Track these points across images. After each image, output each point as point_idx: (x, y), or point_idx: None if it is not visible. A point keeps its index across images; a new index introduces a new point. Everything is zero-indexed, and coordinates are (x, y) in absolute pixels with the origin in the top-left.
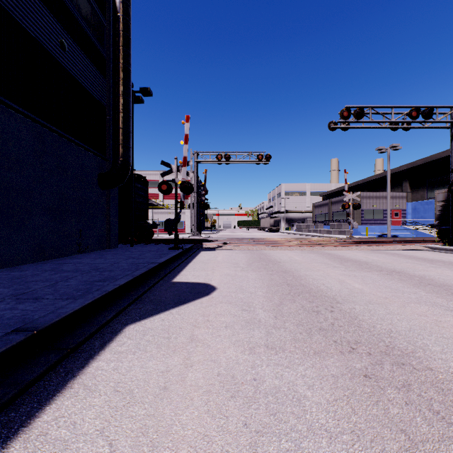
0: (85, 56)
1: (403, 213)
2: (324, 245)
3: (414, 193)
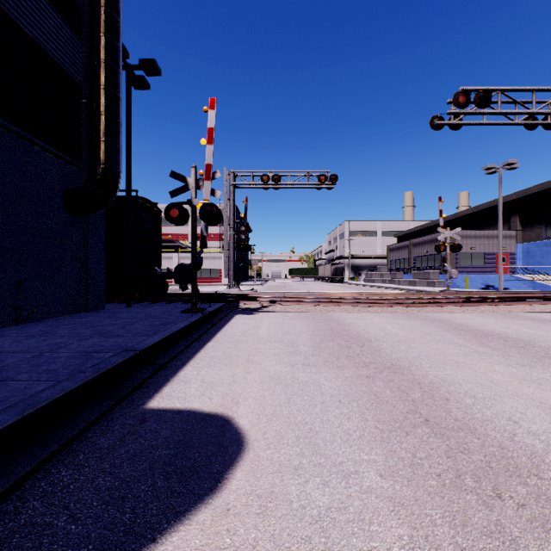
0: None
1: (511, 258)
2: (423, 305)
3: (526, 231)
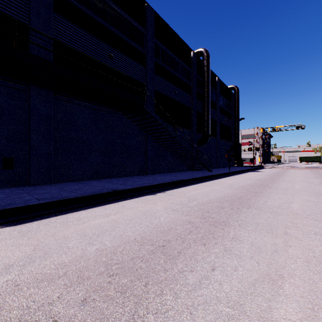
0: (228, 118)
1: None
2: None
3: None
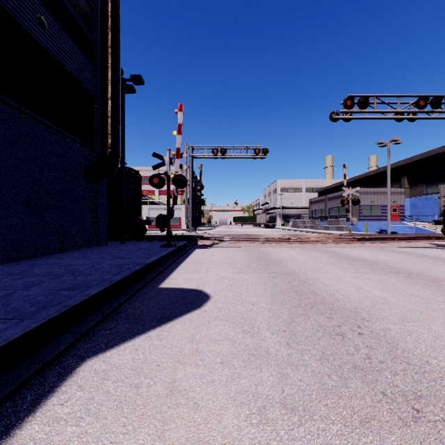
0: (70, 37)
1: (401, 209)
2: (325, 243)
3: (412, 189)
